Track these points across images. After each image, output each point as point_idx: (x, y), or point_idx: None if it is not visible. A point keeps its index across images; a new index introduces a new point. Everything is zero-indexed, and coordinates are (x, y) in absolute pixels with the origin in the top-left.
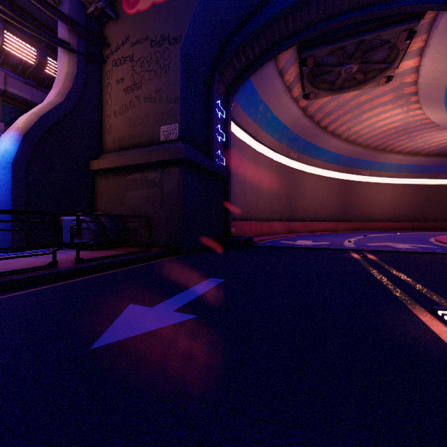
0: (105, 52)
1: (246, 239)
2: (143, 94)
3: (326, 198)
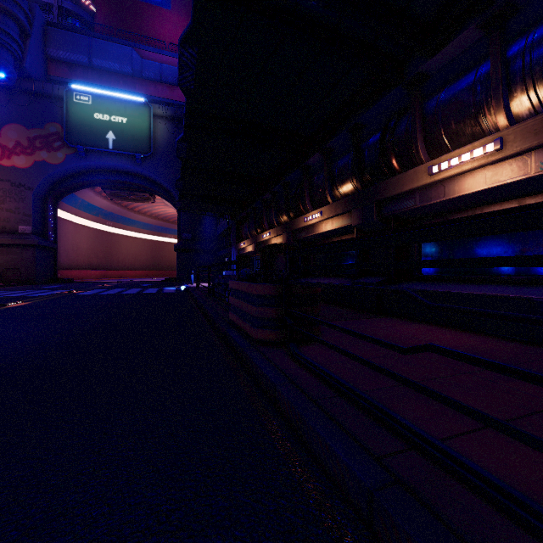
0: None
1: (69, 279)
2: (6, 207)
3: (140, 253)
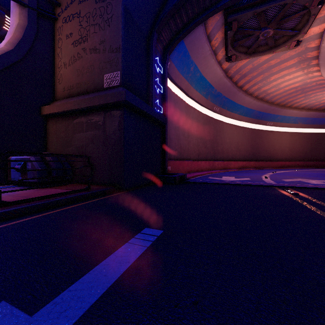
0: (57, 11)
1: (180, 176)
2: (89, 46)
3: (240, 143)
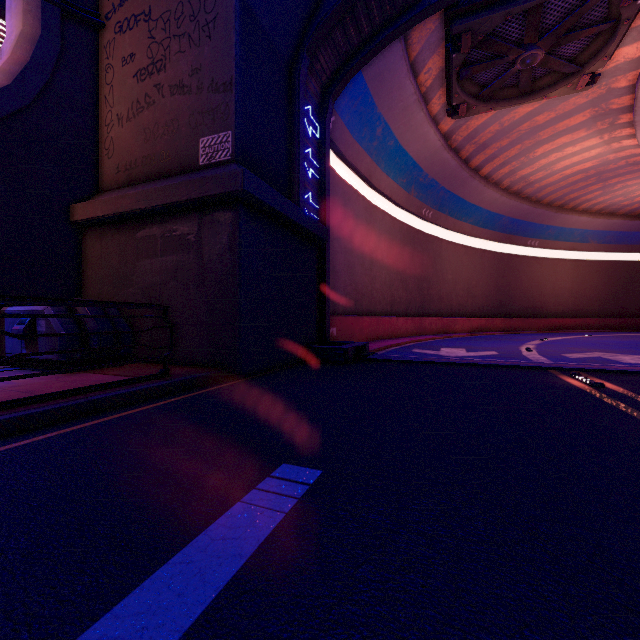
0: (103, 9)
1: (357, 347)
2: (168, 80)
3: (475, 281)
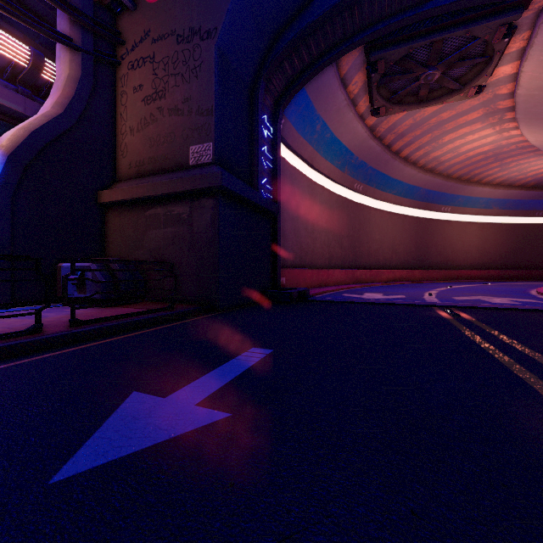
0: (119, 52)
1: (300, 291)
2: (167, 105)
3: (398, 240)
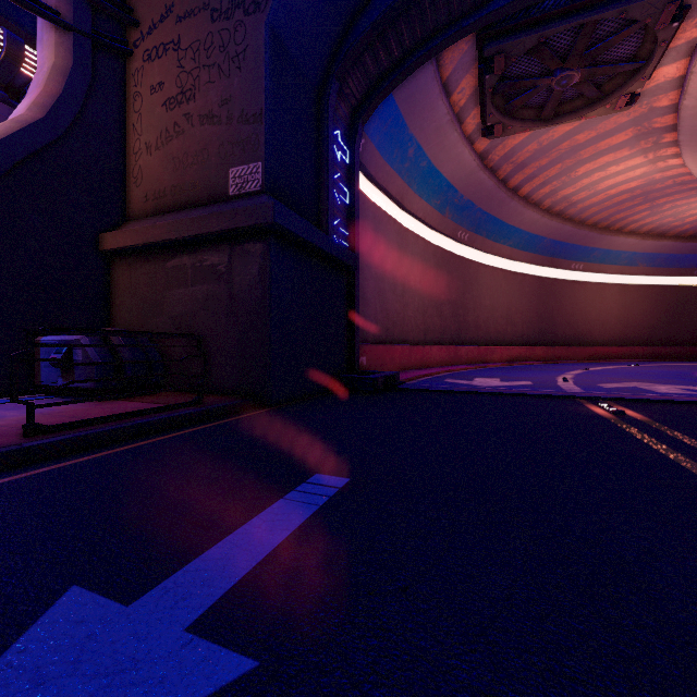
0: (131, 37)
1: (387, 376)
2: (198, 110)
3: (515, 307)
